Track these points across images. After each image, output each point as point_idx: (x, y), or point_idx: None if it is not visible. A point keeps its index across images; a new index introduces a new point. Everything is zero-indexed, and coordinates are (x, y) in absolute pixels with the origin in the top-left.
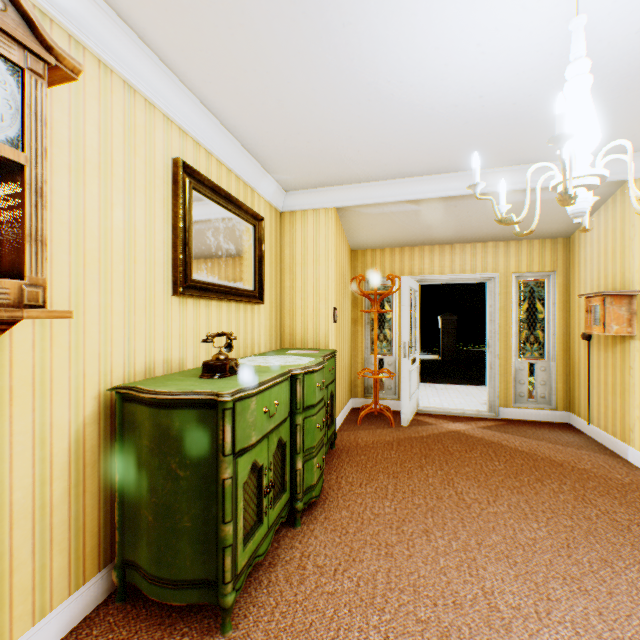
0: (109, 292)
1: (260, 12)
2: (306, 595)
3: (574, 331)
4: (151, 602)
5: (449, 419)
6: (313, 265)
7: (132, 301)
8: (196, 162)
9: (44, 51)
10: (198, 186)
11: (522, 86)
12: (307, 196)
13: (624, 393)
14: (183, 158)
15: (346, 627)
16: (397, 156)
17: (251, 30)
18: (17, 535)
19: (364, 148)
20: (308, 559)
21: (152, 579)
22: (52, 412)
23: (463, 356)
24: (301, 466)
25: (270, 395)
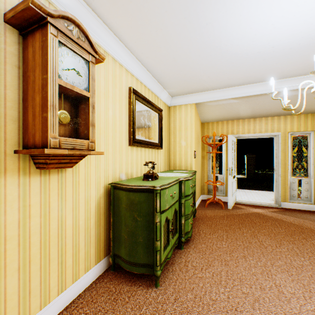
0: (107, 144)
1: (170, 23)
2: (189, 277)
3: None
4: (124, 272)
5: (253, 207)
6: (184, 131)
7: (115, 148)
8: (136, 87)
9: (95, 54)
10: (137, 98)
11: (295, 40)
12: (181, 98)
13: None
14: (132, 86)
15: (209, 291)
16: (227, 77)
17: (165, 31)
18: (80, 238)
19: (211, 75)
20: (188, 263)
21: (126, 262)
22: (90, 192)
23: (259, 176)
24: (183, 222)
25: (172, 189)
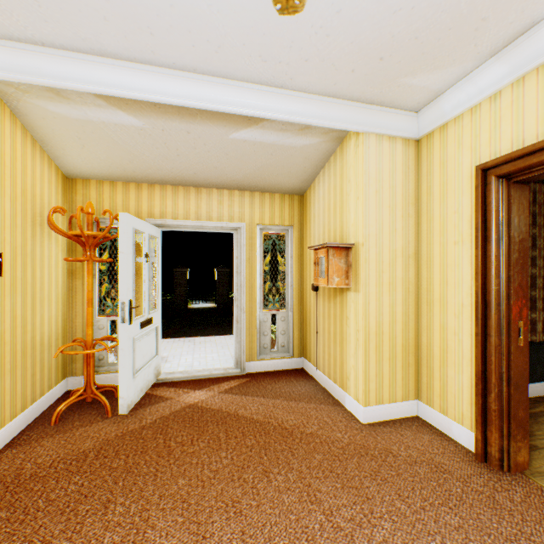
0: None
1: None
2: None
3: (307, 282)
4: None
5: (192, 386)
6: None
7: None
8: None
9: None
10: None
11: None
12: None
13: (343, 342)
14: None
15: None
16: None
17: None
18: None
19: None
20: None
21: None
22: None
23: None
24: None
25: None
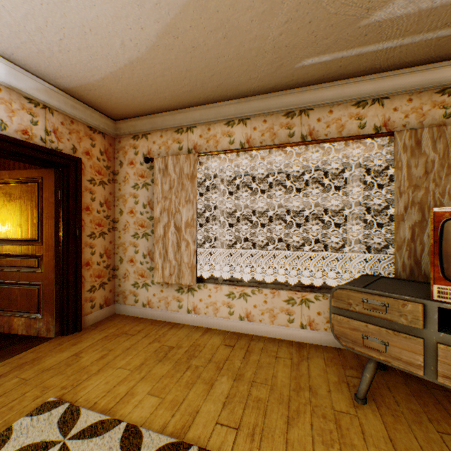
0: None
1: None
2: None
3: None
4: None
5: None
6: None
7: None
8: None
9: None
10: None
11: None
12: None
13: None
14: None
15: None
16: None
17: None
18: None
19: None
20: None
21: None
22: None
23: None
24: None
25: None
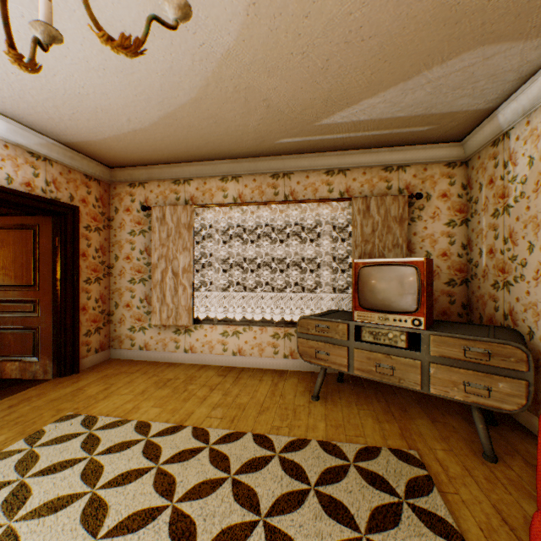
0: None
1: None
2: None
3: None
4: None
5: None
6: None
7: None
8: None
9: None
10: None
11: None
12: None
13: None
14: None
15: None
16: None
17: None
18: None
19: None
20: None
21: None
22: None
23: None
24: None
25: None
